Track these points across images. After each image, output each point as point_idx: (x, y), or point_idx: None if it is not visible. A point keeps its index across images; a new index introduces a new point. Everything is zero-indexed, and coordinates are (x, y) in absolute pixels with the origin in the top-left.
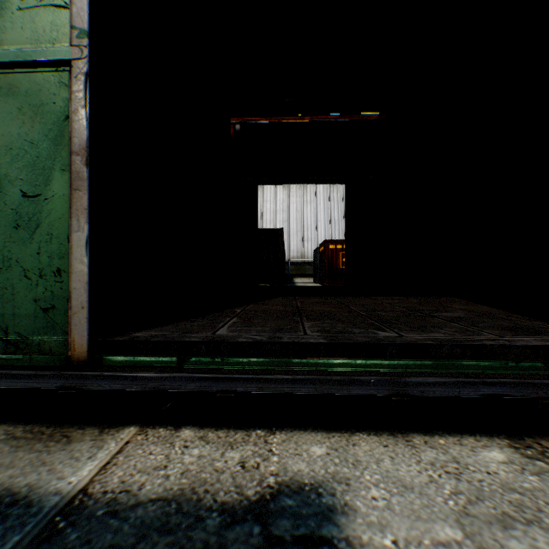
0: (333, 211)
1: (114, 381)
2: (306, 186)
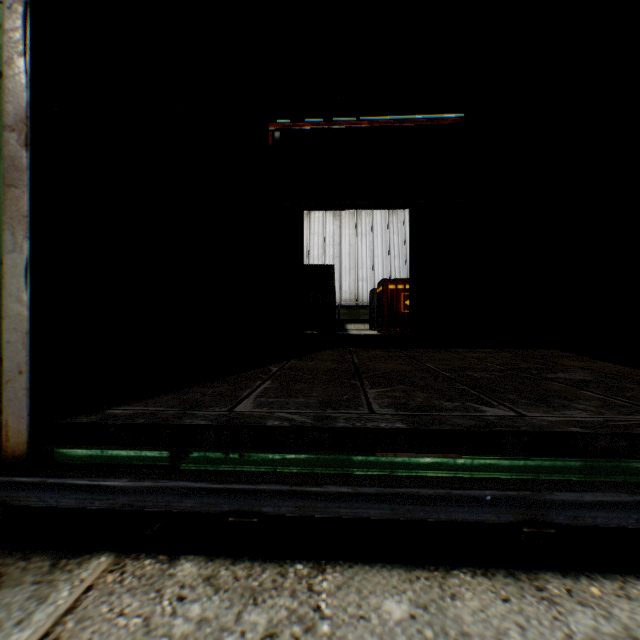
0: (392, 245)
1: (64, 492)
2: (361, 216)
